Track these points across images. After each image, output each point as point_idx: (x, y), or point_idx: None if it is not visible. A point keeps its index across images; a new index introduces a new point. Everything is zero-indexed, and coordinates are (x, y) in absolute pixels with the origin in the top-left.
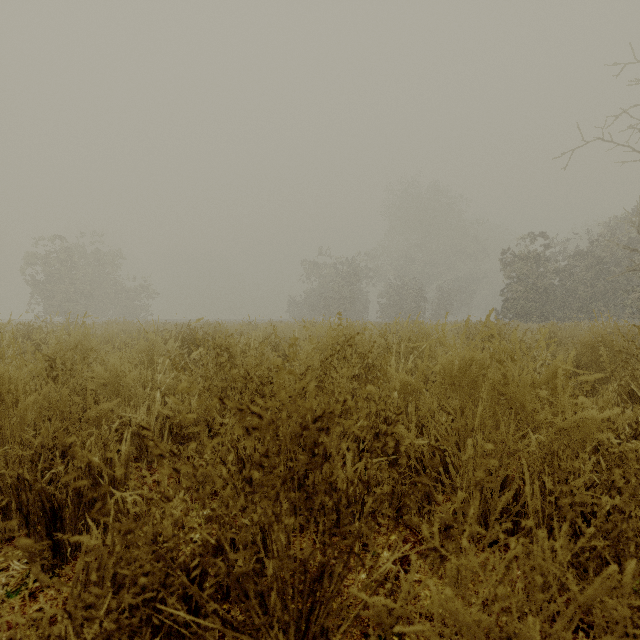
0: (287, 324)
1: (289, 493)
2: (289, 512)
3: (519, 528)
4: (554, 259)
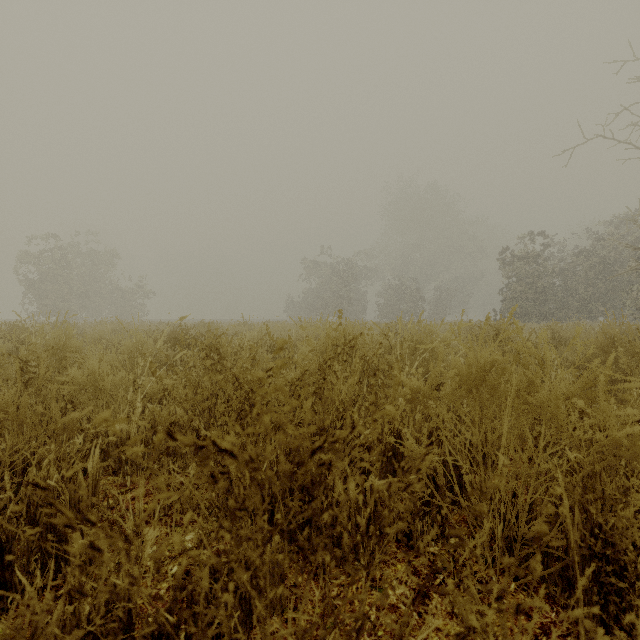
0: (284, 324)
1: (275, 556)
2: (276, 577)
3: (550, 560)
4: (552, 259)
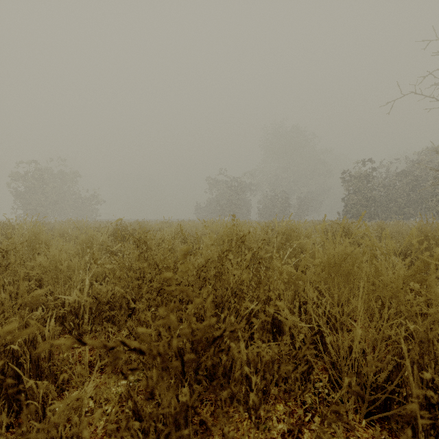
0: (194, 222)
1: (181, 432)
2: None
3: (392, 403)
4: (378, 177)
